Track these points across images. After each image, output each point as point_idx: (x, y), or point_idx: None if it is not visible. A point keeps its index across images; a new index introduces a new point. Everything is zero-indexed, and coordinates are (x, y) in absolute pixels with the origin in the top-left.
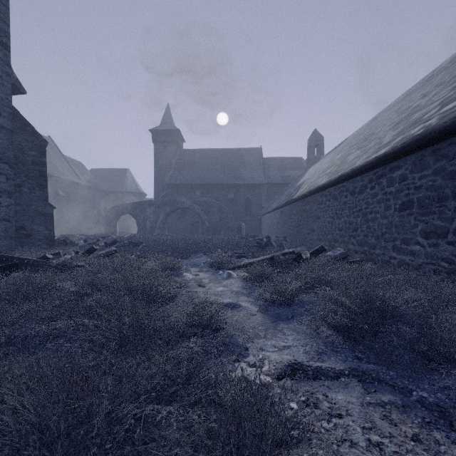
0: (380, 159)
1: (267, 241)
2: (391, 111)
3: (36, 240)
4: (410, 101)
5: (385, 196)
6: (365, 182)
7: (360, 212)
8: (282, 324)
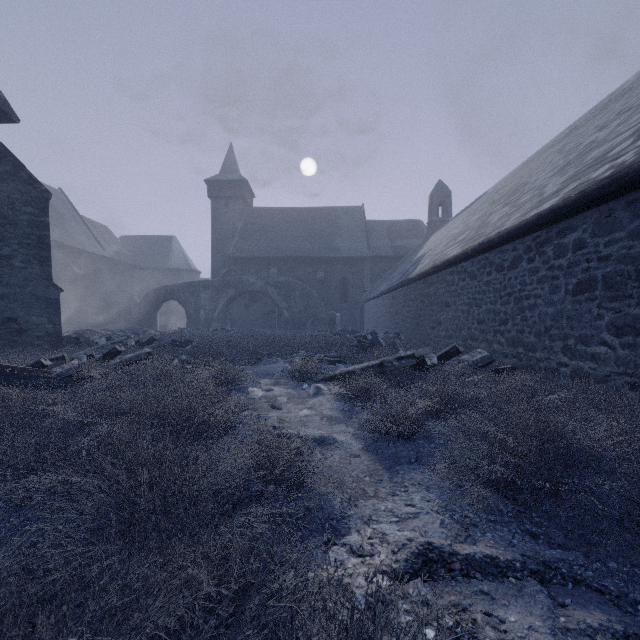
0: (543, 216)
1: (373, 338)
2: (550, 152)
3: (34, 338)
4: (579, 137)
5: (550, 272)
6: (520, 251)
7: (511, 297)
8: (402, 472)
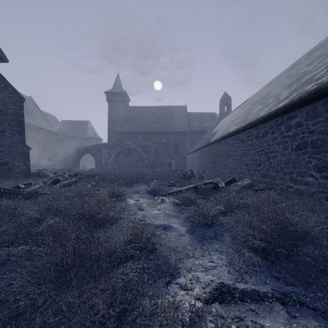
0: (280, 110)
1: (191, 173)
2: (282, 77)
3: (16, 173)
4: (297, 69)
5: (283, 139)
6: (267, 128)
7: (263, 152)
8: (207, 244)
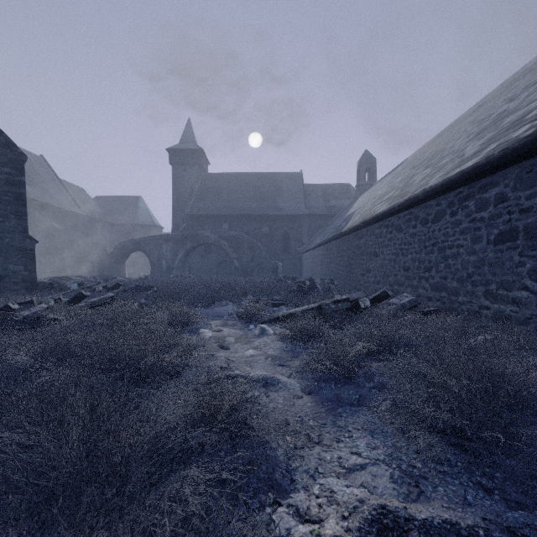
0: (466, 173)
1: (311, 284)
2: (462, 124)
3: (11, 283)
4: (489, 109)
5: (472, 224)
6: (443, 206)
7: (435, 247)
8: (345, 415)
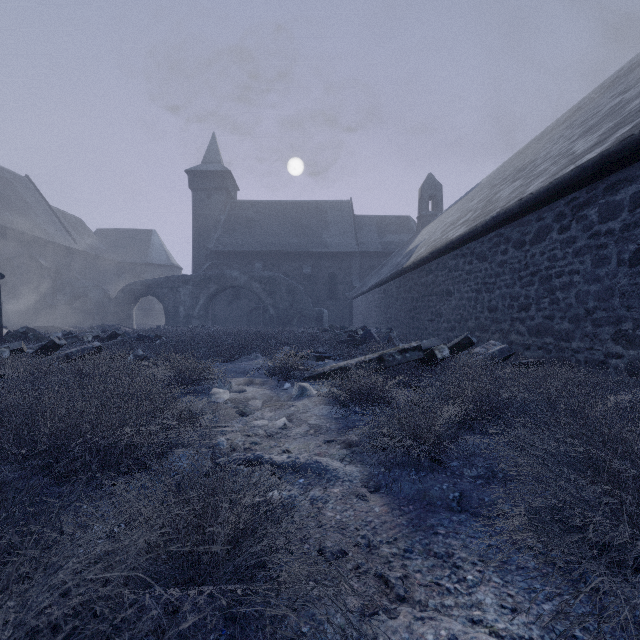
0: (587, 169)
1: (365, 332)
2: (553, 133)
3: None
4: (591, 110)
5: (594, 240)
6: (548, 220)
7: (535, 276)
8: (442, 531)
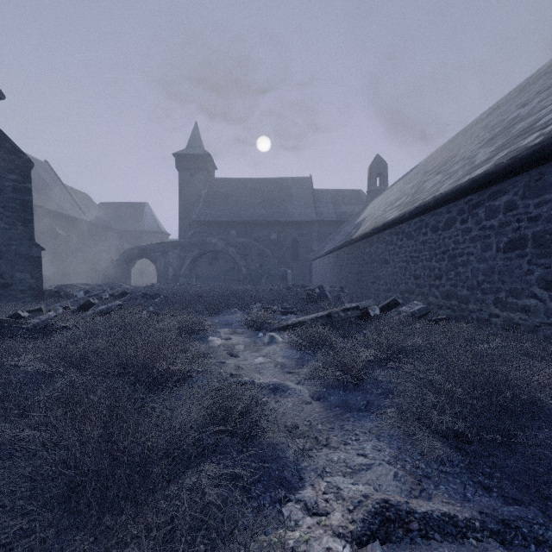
0: (476, 181)
1: (320, 292)
2: (475, 129)
3: (18, 291)
4: (502, 114)
5: (482, 232)
6: (453, 213)
7: (445, 254)
8: (352, 420)
